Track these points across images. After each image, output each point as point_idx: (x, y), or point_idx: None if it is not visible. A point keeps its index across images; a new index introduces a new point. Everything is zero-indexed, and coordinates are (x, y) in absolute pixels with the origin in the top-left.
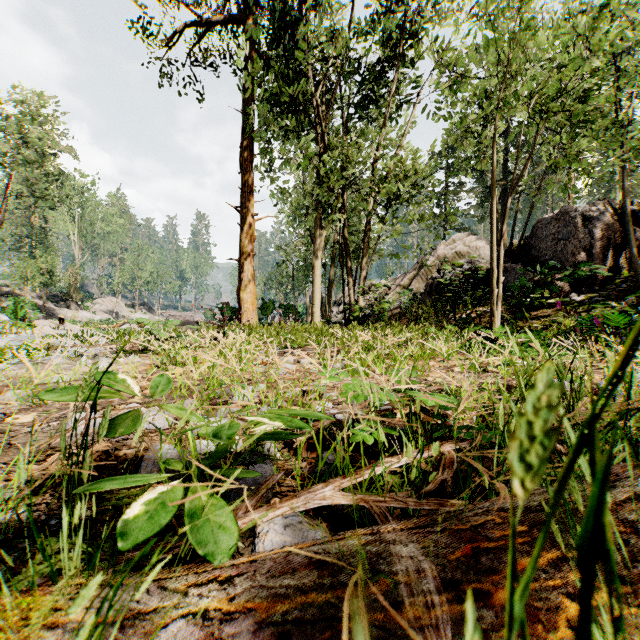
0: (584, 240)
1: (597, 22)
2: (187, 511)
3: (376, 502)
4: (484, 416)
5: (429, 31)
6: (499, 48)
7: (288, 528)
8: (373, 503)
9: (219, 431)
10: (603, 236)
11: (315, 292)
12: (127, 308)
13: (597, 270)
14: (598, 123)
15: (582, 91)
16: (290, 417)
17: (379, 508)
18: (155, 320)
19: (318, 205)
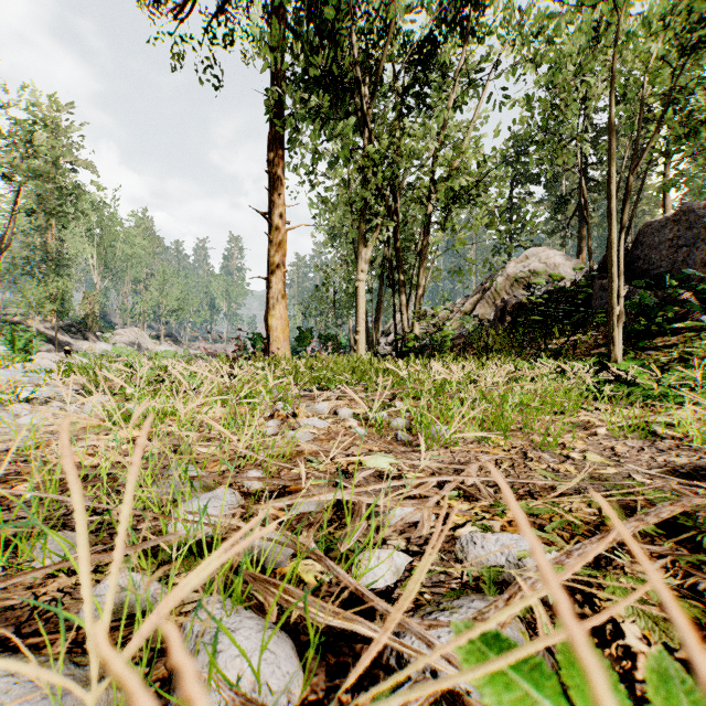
0: None
1: None
2: None
3: None
4: None
5: None
6: (596, 2)
7: None
8: None
9: None
10: None
11: (360, 317)
12: (151, 339)
13: None
14: None
15: None
16: None
17: None
18: (182, 353)
19: (364, 210)
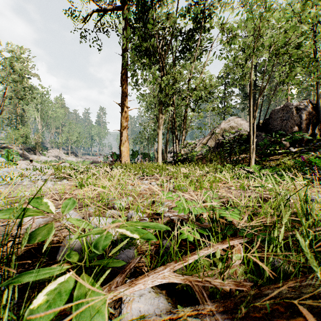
0: (297, 120)
1: (305, 7)
2: (75, 298)
3: (196, 282)
4: (251, 216)
5: (217, 14)
6: (253, 22)
7: (142, 297)
8: (194, 282)
9: (98, 241)
10: (306, 118)
11: (159, 147)
12: (64, 154)
13: (304, 135)
14: (304, 60)
15: (297, 43)
16: (143, 229)
17: (198, 287)
18: (78, 160)
19: (160, 102)
